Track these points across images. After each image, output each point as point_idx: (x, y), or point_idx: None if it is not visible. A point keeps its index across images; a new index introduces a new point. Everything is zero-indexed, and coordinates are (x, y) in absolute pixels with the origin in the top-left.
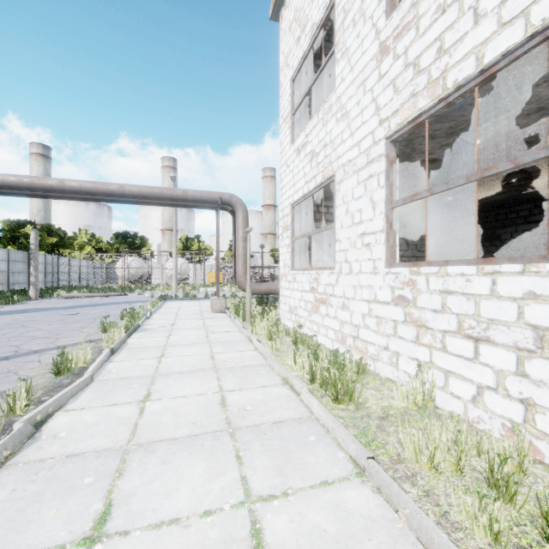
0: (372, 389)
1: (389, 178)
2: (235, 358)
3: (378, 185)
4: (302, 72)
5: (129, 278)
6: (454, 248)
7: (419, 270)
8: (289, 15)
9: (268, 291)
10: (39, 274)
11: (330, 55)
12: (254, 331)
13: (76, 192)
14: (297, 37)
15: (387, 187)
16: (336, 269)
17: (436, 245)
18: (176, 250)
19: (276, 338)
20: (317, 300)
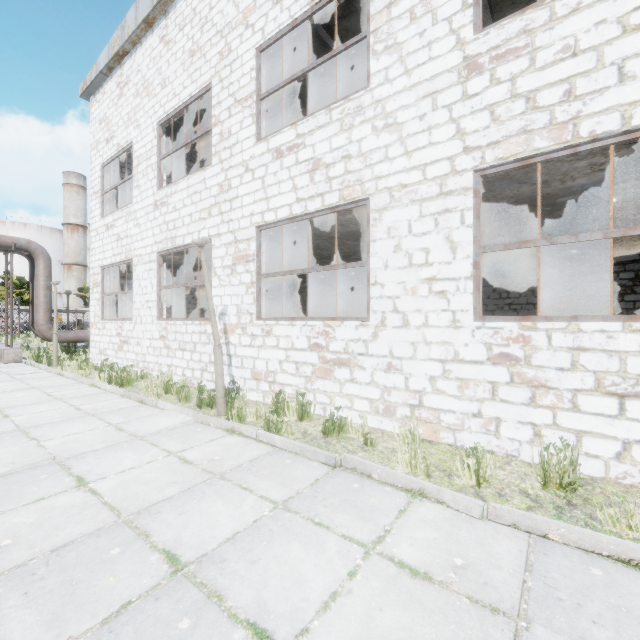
0: None
1: (159, 274)
2: (50, 383)
3: (154, 276)
4: (111, 164)
5: None
6: None
7: (168, 322)
8: (99, 111)
9: (77, 338)
10: None
11: (131, 177)
12: (64, 369)
13: None
14: (106, 137)
15: (158, 278)
16: (134, 320)
17: None
18: None
19: (86, 368)
20: (122, 342)
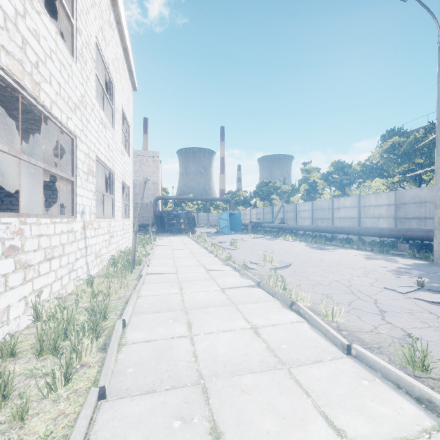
0: None
1: None
2: None
3: None
4: None
5: None
6: None
7: (26, 220)
8: None
9: None
10: None
11: None
12: None
13: None
14: None
15: None
16: None
17: None
18: None
19: None
20: None
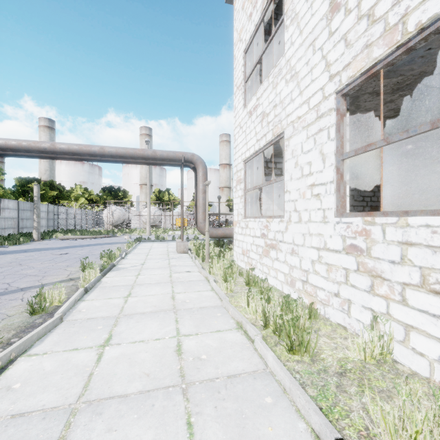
0: (325, 337)
1: (339, 131)
2: (193, 298)
3: (328, 138)
4: (253, 44)
5: (113, 223)
6: (387, 198)
7: (373, 220)
8: None
9: (224, 235)
10: (43, 220)
11: (280, 23)
12: (211, 271)
13: (65, 153)
14: (249, 13)
15: (337, 139)
16: (286, 218)
17: (371, 196)
18: (149, 201)
19: (231, 280)
20: (268, 245)
